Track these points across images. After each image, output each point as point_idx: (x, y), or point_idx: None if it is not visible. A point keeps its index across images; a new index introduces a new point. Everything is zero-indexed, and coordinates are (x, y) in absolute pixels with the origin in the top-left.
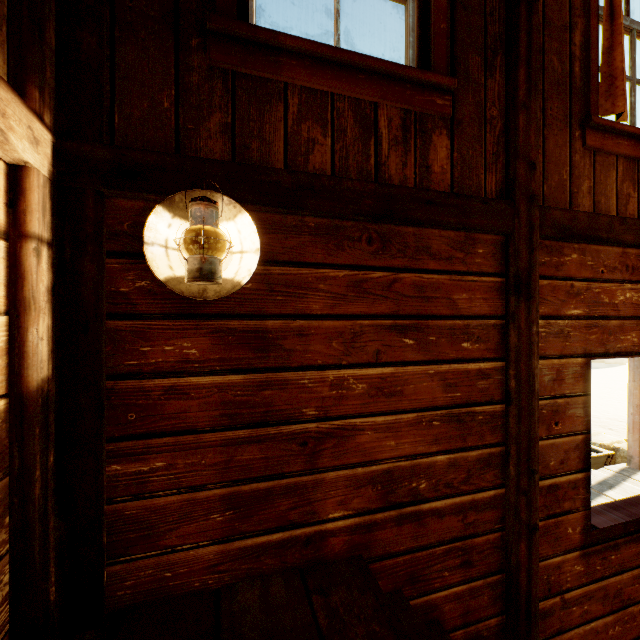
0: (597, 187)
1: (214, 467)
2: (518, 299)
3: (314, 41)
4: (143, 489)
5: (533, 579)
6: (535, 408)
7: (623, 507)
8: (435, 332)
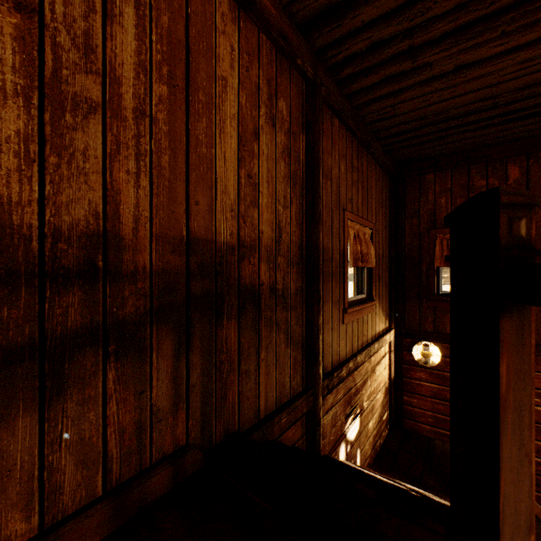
0: None
1: (429, 406)
2: None
3: None
4: (411, 405)
5: None
6: None
7: None
8: None
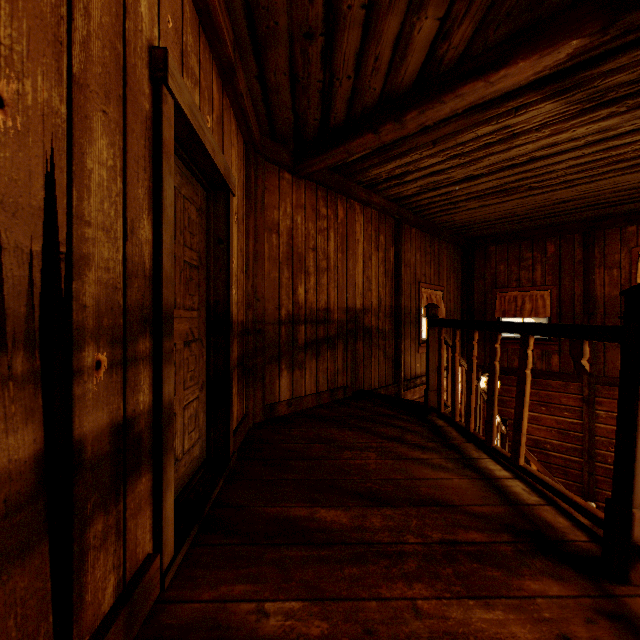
0: None
1: None
2: (583, 404)
3: (513, 340)
4: None
5: (590, 489)
6: (591, 437)
7: None
8: (553, 407)
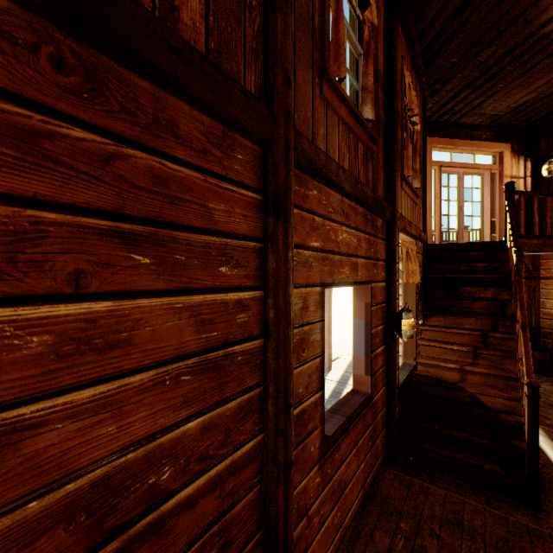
0: (328, 137)
1: None
2: (277, 220)
3: None
4: None
5: (289, 520)
6: (291, 338)
7: (339, 409)
8: (185, 249)
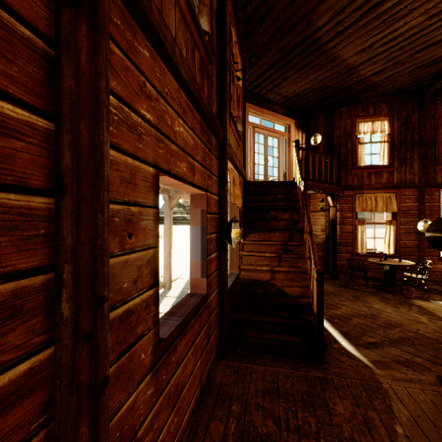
0: (164, 8)
1: None
2: (77, 13)
3: None
4: None
5: None
6: (105, 203)
7: (176, 311)
8: None
